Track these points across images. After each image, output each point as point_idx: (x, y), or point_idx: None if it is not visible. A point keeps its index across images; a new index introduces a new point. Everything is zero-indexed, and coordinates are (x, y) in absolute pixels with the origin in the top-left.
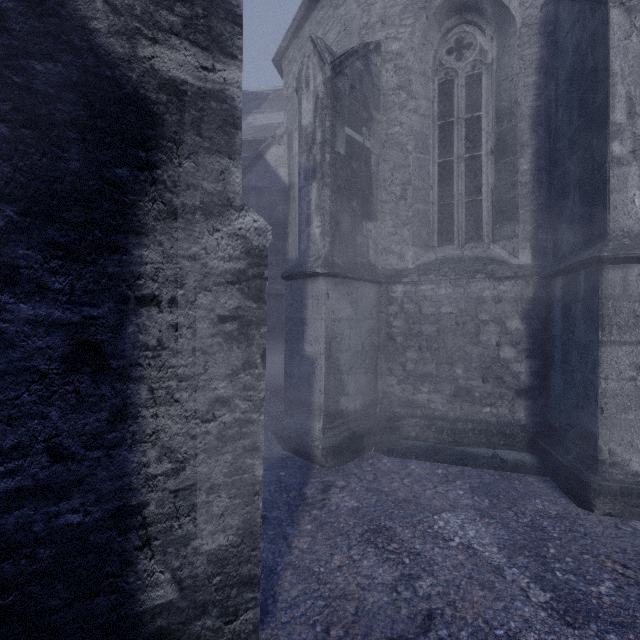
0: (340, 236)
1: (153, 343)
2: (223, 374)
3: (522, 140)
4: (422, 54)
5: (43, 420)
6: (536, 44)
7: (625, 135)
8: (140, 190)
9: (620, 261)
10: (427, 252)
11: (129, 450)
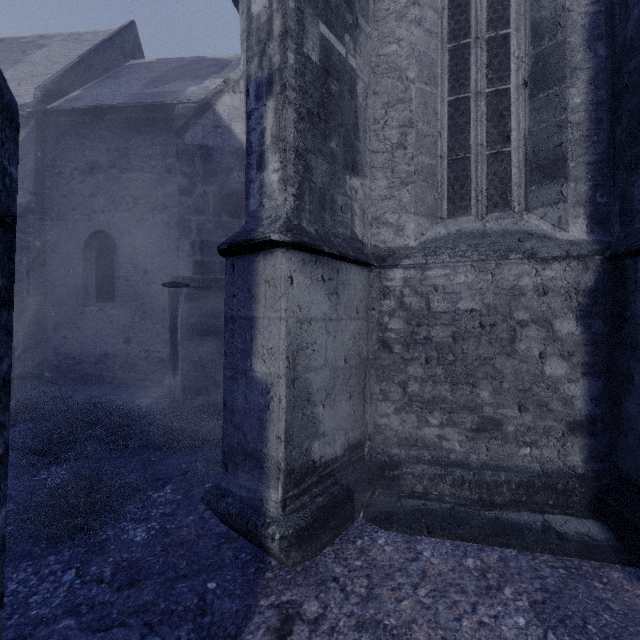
0: (311, 189)
1: None
2: None
3: (573, 61)
4: None
5: None
6: None
7: None
8: None
9: None
10: (434, 225)
11: None
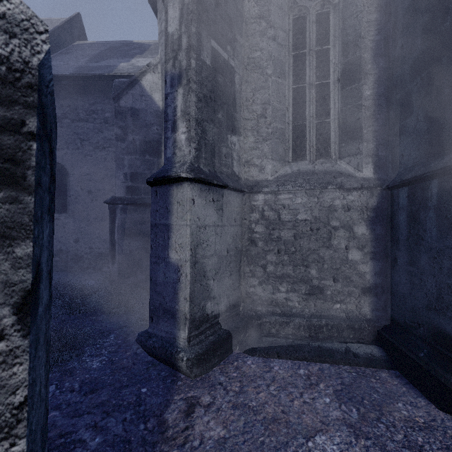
0: (206, 144)
1: None
2: None
3: (365, 69)
4: None
5: None
6: None
7: None
8: None
9: None
10: (284, 166)
11: None
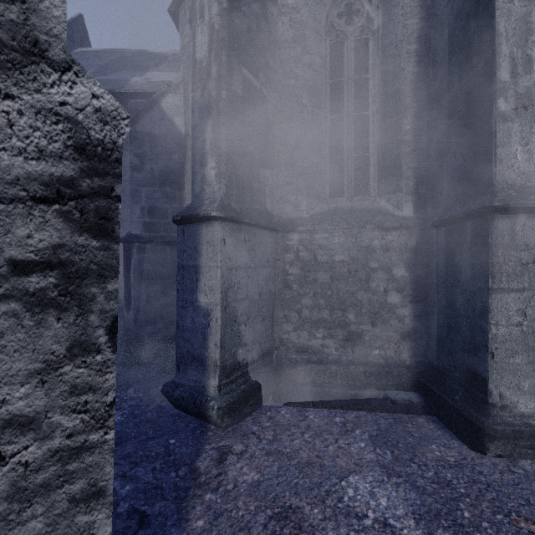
0: (237, 180)
1: None
2: (23, 371)
3: (405, 102)
4: (316, 12)
5: None
6: (417, 15)
7: (509, 93)
8: None
9: (510, 211)
10: (320, 203)
11: None
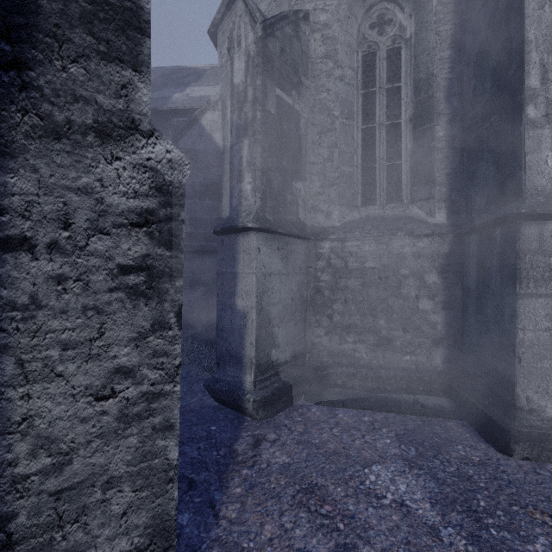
0: (271, 193)
1: (23, 300)
2: (126, 338)
3: (438, 109)
4: (347, 26)
5: None
6: (450, 21)
7: (539, 99)
8: (2, 95)
9: (537, 217)
10: (352, 211)
11: None
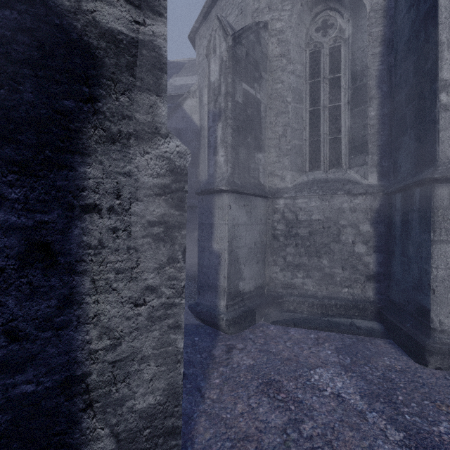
0: (239, 163)
1: (95, 243)
2: (152, 267)
3: (371, 94)
4: (298, 31)
5: (1, 307)
6: (381, 24)
7: None
8: (84, 118)
9: (447, 181)
10: (301, 175)
11: (75, 330)
